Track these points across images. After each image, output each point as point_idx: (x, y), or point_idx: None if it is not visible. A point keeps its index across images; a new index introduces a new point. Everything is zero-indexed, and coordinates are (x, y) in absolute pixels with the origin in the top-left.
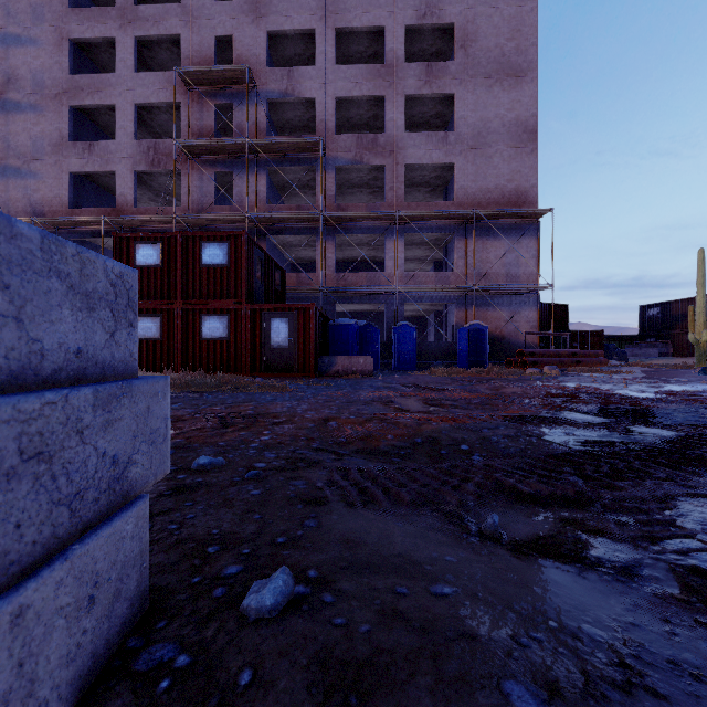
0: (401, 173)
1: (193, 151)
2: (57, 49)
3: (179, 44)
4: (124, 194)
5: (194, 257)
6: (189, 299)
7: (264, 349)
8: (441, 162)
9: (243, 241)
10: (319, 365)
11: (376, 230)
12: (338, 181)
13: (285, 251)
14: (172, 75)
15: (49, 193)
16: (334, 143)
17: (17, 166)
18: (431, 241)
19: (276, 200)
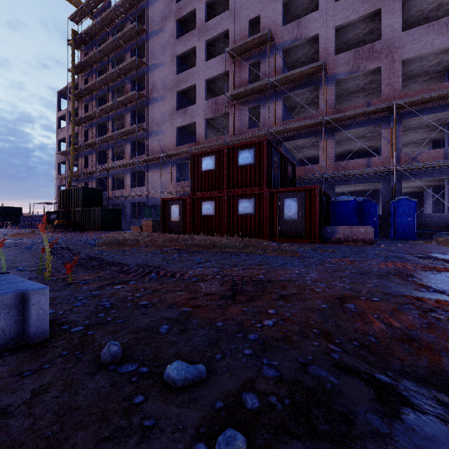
0: (398, 69)
1: (236, 98)
2: (171, 63)
3: (228, 36)
4: (200, 133)
5: (234, 161)
6: (230, 189)
7: (279, 221)
8: (444, 46)
9: (264, 145)
10: (323, 233)
11: (372, 122)
12: (337, 93)
13: (295, 152)
14: (225, 55)
15: (168, 141)
16: (333, 62)
17: (156, 130)
18: (430, 123)
19: (289, 118)
